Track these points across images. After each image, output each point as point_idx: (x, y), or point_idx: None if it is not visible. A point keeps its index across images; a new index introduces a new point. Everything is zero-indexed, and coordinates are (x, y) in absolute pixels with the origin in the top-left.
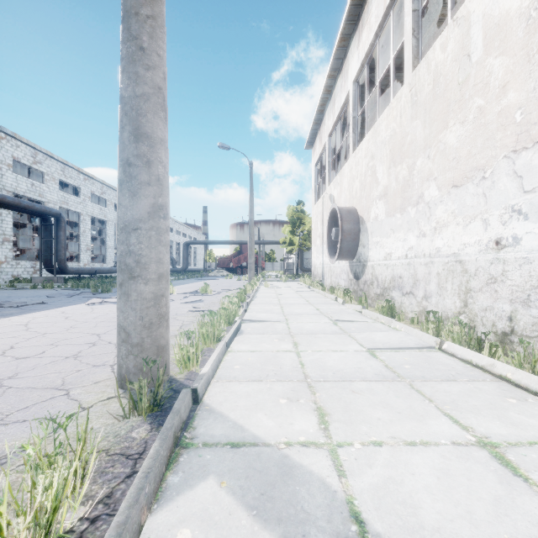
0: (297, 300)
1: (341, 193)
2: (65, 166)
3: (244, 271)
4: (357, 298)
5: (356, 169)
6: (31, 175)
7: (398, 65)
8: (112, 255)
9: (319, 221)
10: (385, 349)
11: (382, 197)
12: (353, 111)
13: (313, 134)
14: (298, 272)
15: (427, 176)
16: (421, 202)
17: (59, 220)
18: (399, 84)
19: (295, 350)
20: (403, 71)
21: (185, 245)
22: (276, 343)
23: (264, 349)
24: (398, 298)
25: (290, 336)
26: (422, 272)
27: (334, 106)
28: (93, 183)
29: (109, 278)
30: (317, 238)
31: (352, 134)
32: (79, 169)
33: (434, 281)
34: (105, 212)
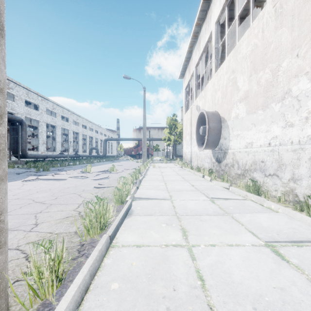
0: (175, 177)
1: (205, 103)
2: (29, 91)
3: (140, 157)
4: (219, 175)
5: (218, 83)
6: (9, 97)
7: (244, 15)
8: (59, 147)
9: (188, 124)
10: (284, 242)
11: (243, 100)
12: (215, 43)
13: (184, 68)
14: (173, 157)
15: (295, 73)
16: (288, 97)
17: (21, 124)
18: (245, 29)
19: (186, 245)
20: (247, 20)
21: (104, 141)
22: (164, 230)
23: (151, 241)
24: (259, 178)
25: (177, 219)
26: (289, 158)
27: (199, 45)
28: (47, 102)
29: (55, 161)
30: (187, 135)
31: (215, 59)
32: (38, 93)
33: (305, 165)
34: (55, 120)
